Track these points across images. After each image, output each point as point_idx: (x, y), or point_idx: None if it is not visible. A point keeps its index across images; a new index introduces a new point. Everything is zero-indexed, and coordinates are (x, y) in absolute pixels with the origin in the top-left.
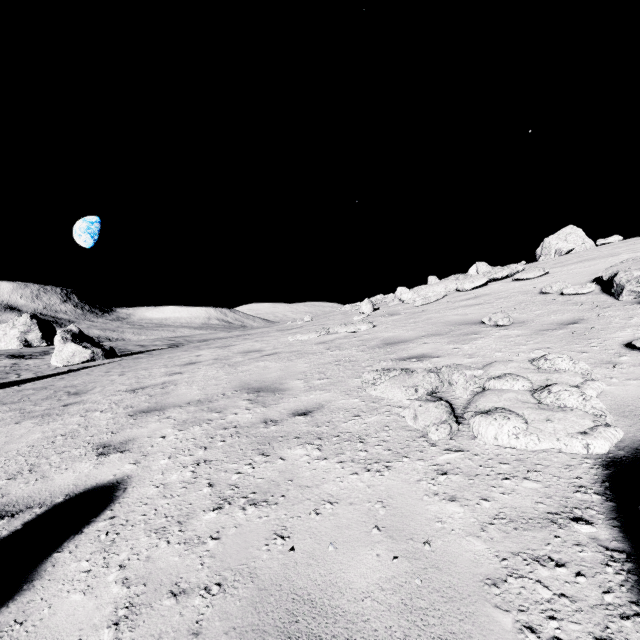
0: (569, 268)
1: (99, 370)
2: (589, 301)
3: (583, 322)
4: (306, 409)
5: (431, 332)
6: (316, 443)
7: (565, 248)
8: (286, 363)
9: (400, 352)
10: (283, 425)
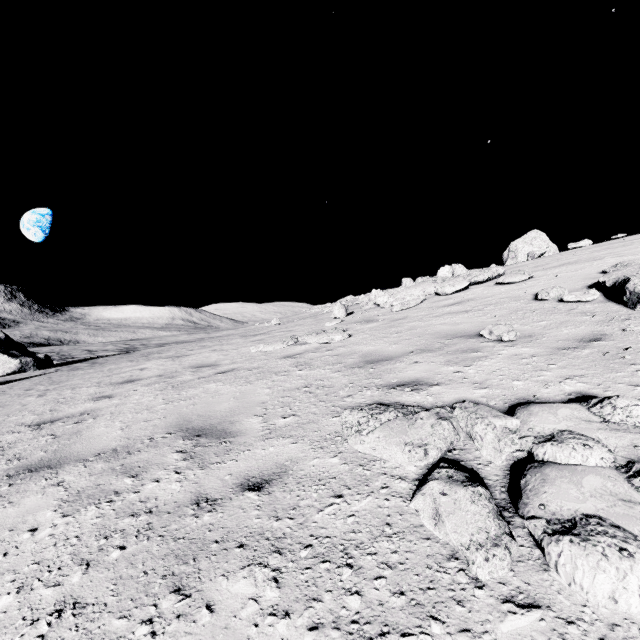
0: (554, 272)
1: (20, 386)
2: (599, 311)
3: (608, 339)
4: (261, 476)
5: (420, 347)
6: (272, 564)
7: (538, 251)
8: (243, 387)
9: (386, 375)
10: (223, 512)
